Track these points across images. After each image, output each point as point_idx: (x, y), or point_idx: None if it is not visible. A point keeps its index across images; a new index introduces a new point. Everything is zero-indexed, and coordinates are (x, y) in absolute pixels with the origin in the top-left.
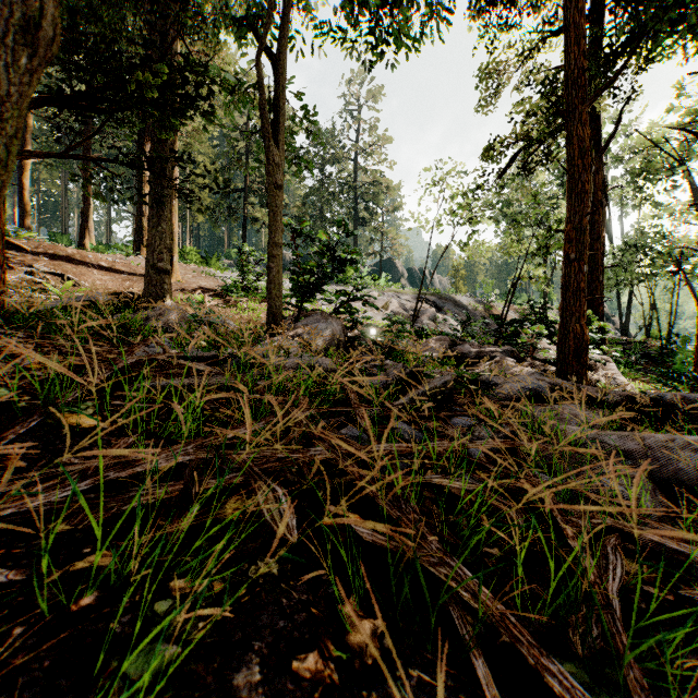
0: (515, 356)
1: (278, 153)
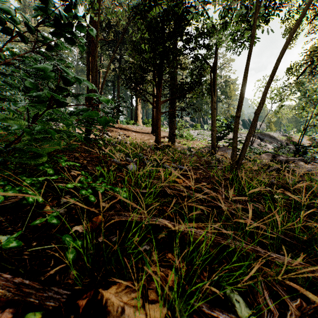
0: (304, 161)
1: (215, 98)
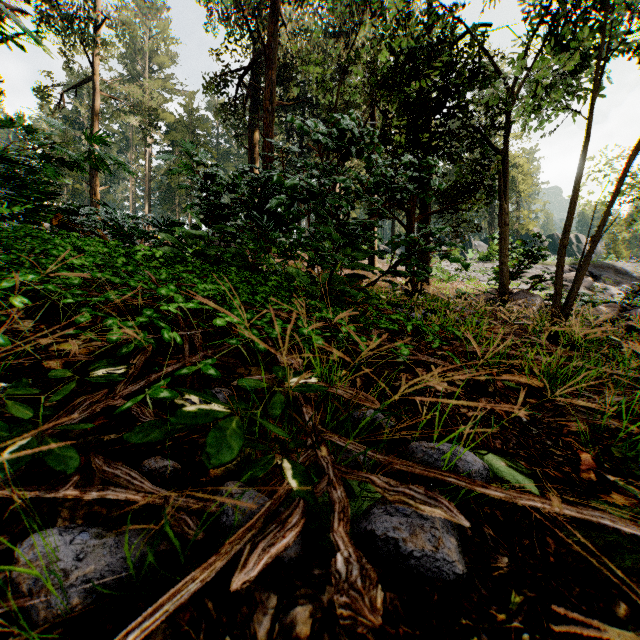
0: None
1: (507, 207)
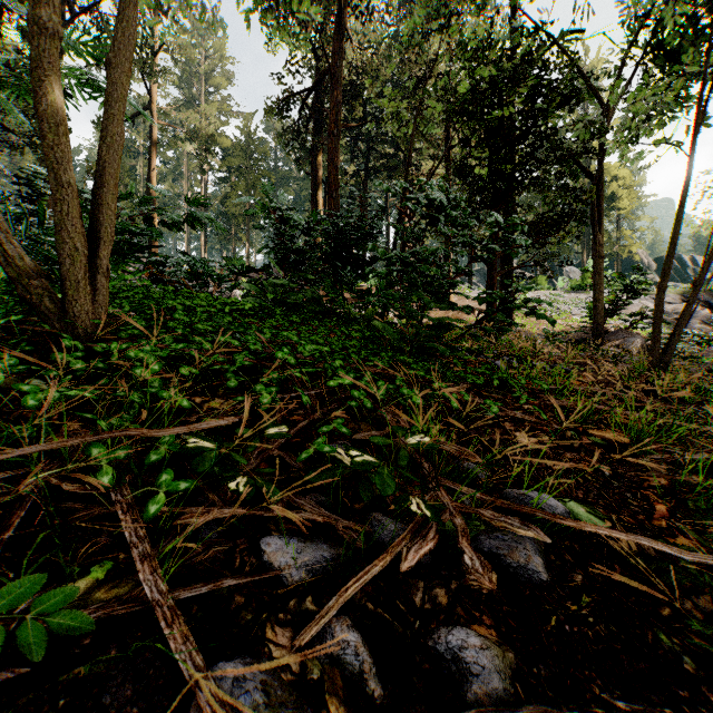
0: None
1: (602, 237)
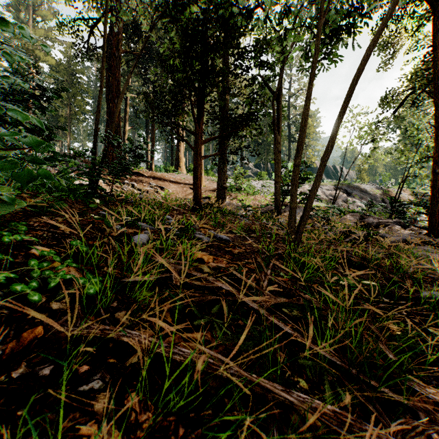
0: (401, 224)
1: (279, 137)
